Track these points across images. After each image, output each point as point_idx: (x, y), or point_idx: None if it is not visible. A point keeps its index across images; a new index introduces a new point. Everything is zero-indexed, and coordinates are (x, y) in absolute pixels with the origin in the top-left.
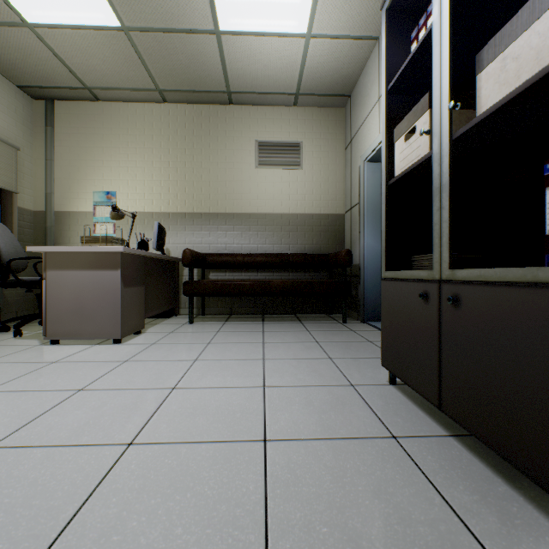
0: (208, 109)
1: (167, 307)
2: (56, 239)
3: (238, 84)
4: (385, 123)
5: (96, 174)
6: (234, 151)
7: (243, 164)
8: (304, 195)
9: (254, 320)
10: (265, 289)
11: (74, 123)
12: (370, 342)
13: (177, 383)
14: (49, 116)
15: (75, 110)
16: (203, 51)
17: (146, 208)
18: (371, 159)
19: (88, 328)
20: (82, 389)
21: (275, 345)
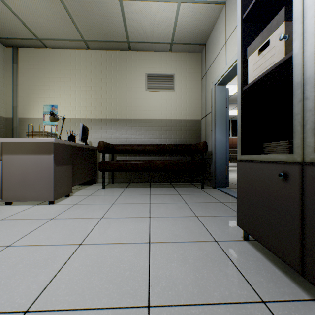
0: (115, 53)
1: (89, 178)
2: (19, 135)
3: (134, 36)
4: (241, 44)
5: (45, 94)
6: (132, 80)
7: (137, 88)
8: (176, 107)
9: (144, 186)
10: (151, 167)
11: (31, 62)
12: (221, 203)
13: (84, 239)
14: (15, 57)
15: (32, 54)
16: (111, 13)
17: (76, 115)
18: (219, 83)
19: (31, 193)
20: (10, 245)
21: (158, 205)
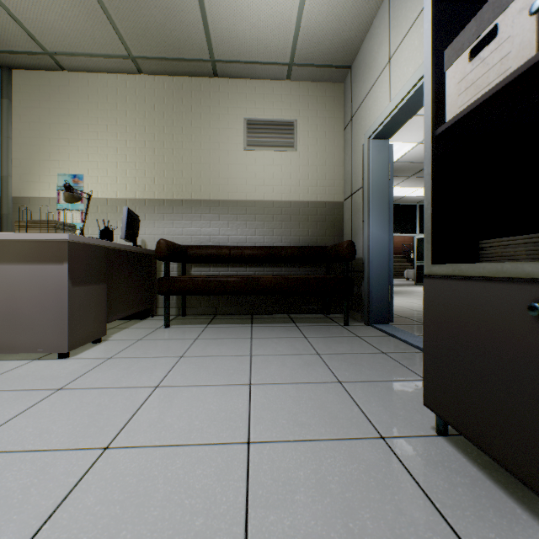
0: (189, 82)
1: (140, 307)
2: (14, 229)
3: (222, 50)
4: (431, 42)
5: (61, 155)
6: (219, 130)
7: (229, 144)
8: (299, 180)
9: (241, 322)
10: (254, 287)
11: (35, 95)
12: (384, 354)
13: (115, 434)
14: (5, 87)
15: (37, 80)
16: (180, 4)
17: (118, 193)
18: (377, 134)
19: (25, 338)
20: None
21: (266, 359)
